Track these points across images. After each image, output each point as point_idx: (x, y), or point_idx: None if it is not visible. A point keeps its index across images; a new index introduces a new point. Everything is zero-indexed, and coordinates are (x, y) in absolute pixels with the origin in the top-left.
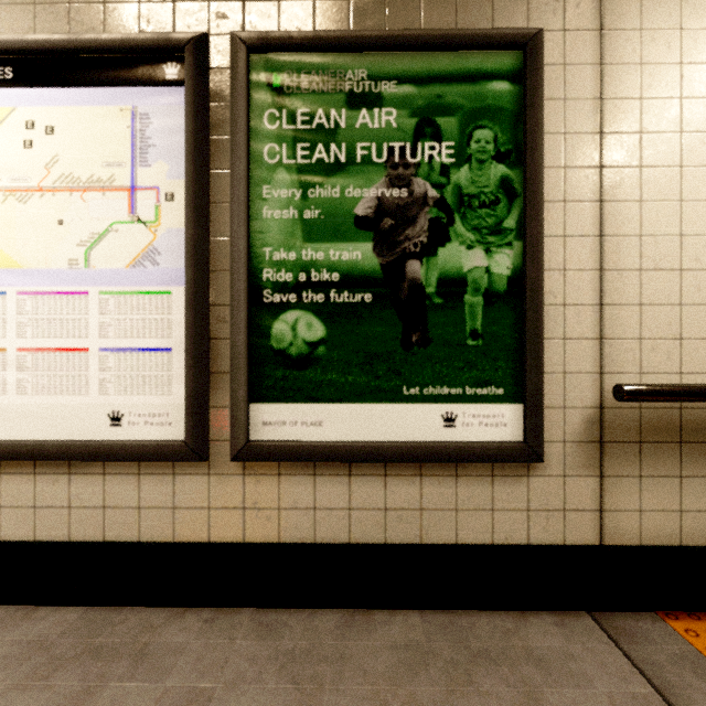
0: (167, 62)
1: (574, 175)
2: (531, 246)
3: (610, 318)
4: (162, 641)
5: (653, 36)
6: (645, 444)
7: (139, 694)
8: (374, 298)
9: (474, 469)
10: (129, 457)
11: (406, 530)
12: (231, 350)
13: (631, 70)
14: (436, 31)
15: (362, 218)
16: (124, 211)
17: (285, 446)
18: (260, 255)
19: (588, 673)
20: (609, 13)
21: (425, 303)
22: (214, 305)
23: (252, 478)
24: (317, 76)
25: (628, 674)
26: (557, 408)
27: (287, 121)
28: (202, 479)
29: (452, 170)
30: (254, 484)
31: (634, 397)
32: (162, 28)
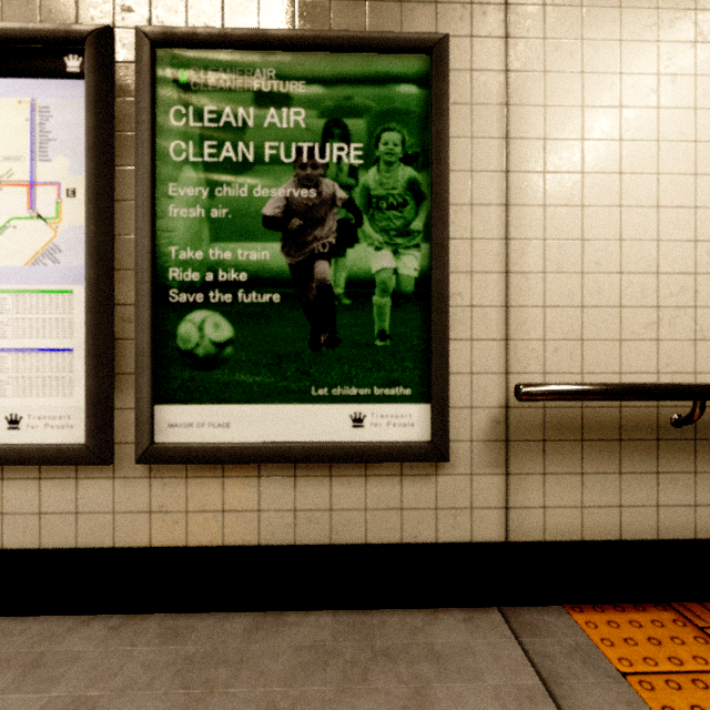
0: (68, 54)
1: (480, 179)
2: (436, 248)
3: (515, 319)
4: (60, 650)
5: (556, 46)
6: (549, 442)
7: (19, 705)
8: (283, 298)
9: (384, 469)
10: (27, 461)
11: (316, 530)
12: (135, 350)
13: (535, 77)
14: (343, 32)
15: (270, 218)
16: (22, 206)
17: (190, 448)
18: (166, 254)
19: (482, 667)
20: (514, 22)
21: (333, 304)
22: (119, 304)
23: (158, 481)
24: (224, 74)
25: (520, 667)
26: (464, 408)
27: (194, 119)
28: (106, 483)
29: (361, 171)
30: (161, 487)
31: (531, 397)
32: (65, 19)
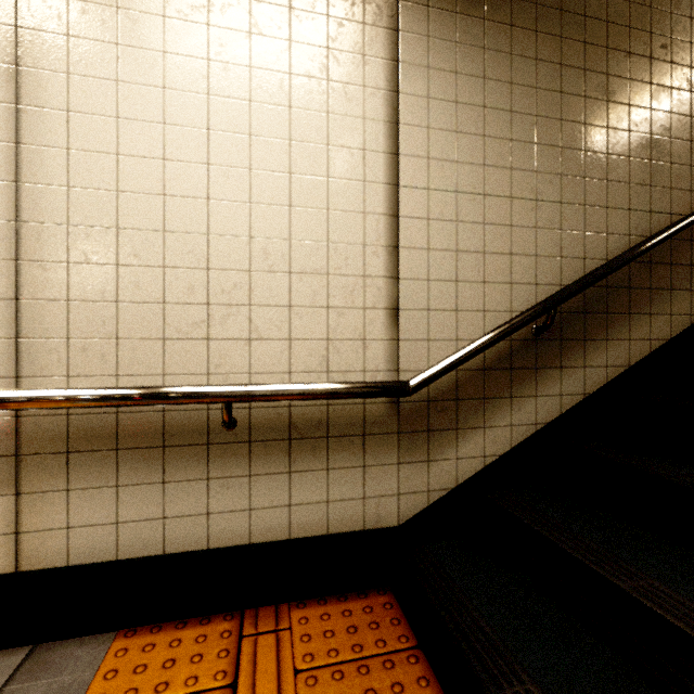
0: None
1: None
2: None
3: (30, 315)
4: None
5: (84, 9)
6: (75, 453)
7: None
8: None
9: None
10: None
11: None
12: None
13: (57, 40)
14: None
15: None
16: None
17: None
18: None
19: None
20: None
21: None
22: None
23: None
24: None
25: None
26: None
27: None
28: None
29: None
30: None
31: (2, 405)
32: None
